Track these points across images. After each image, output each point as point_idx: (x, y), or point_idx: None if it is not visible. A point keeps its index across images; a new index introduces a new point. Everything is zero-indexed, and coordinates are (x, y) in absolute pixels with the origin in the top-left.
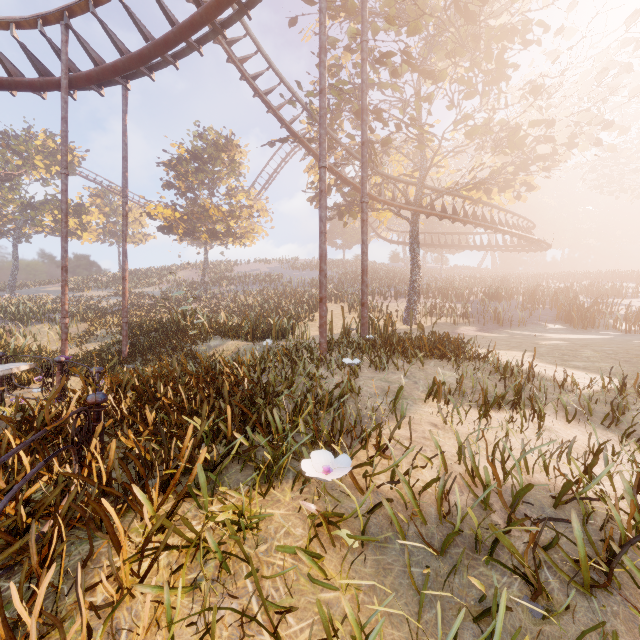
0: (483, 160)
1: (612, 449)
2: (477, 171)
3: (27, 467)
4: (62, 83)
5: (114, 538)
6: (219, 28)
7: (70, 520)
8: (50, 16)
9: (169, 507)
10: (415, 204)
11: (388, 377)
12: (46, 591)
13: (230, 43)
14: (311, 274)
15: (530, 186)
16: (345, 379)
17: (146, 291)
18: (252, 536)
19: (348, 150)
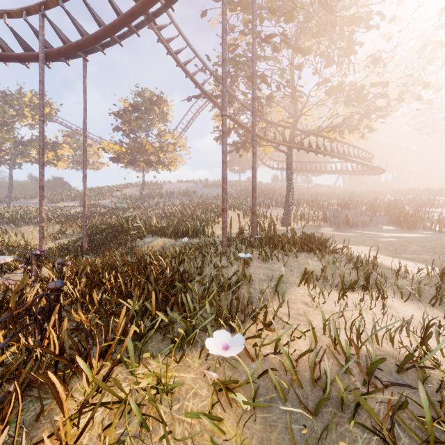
0: (338, 110)
1: (439, 324)
2: (333, 118)
3: (1, 339)
4: (40, 56)
5: (59, 401)
6: (151, 17)
7: (30, 382)
8: (31, 9)
9: (106, 370)
10: (290, 141)
11: (271, 266)
12: (6, 443)
13: (160, 28)
14: (217, 190)
15: (371, 129)
16: (240, 269)
17: (102, 202)
18: (168, 396)
19: (242, 104)
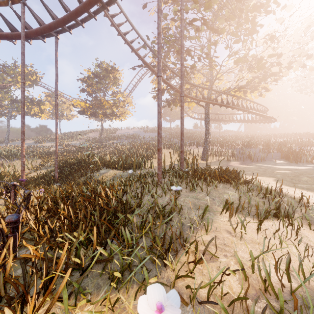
0: (243, 75)
1: None
2: (240, 81)
3: None
4: (21, 34)
5: None
6: (105, 5)
7: None
8: None
9: (45, 310)
10: (207, 99)
11: (197, 195)
12: None
13: (112, 16)
14: (154, 134)
15: (267, 89)
16: (172, 200)
17: (72, 143)
18: None
19: (173, 71)
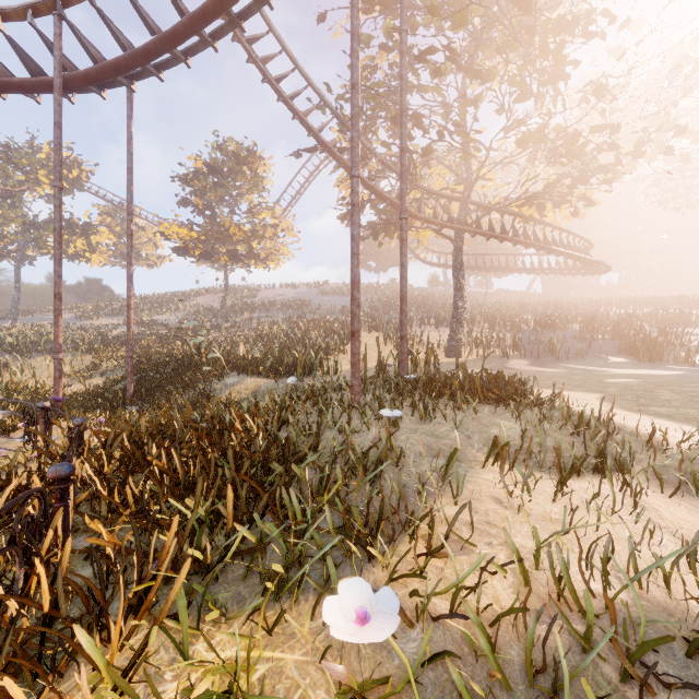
0: (537, 172)
1: None
2: (529, 184)
3: None
4: (55, 82)
5: None
6: (236, 19)
7: None
8: (41, 5)
9: (139, 640)
10: (459, 222)
11: (435, 429)
12: None
13: (251, 41)
14: (342, 300)
15: (589, 201)
16: (383, 438)
17: (161, 319)
18: None
19: (384, 161)
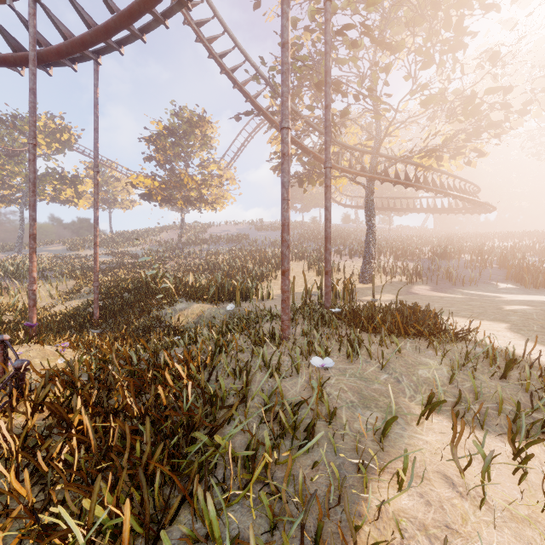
0: (437, 128)
1: None
2: (430, 139)
3: None
4: (29, 55)
5: None
6: None
7: None
8: None
9: None
10: (370, 171)
11: (363, 370)
12: None
13: (199, 24)
14: (274, 234)
15: (480, 153)
16: (315, 394)
17: (132, 250)
18: None
19: (308, 122)
